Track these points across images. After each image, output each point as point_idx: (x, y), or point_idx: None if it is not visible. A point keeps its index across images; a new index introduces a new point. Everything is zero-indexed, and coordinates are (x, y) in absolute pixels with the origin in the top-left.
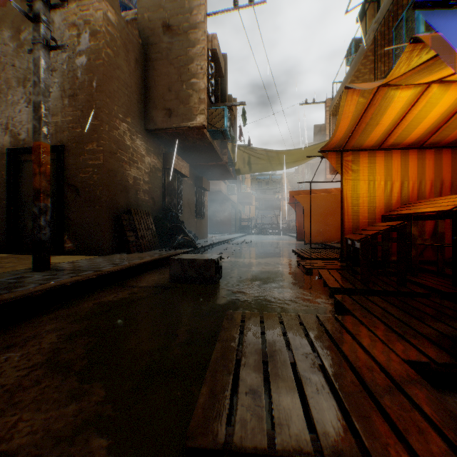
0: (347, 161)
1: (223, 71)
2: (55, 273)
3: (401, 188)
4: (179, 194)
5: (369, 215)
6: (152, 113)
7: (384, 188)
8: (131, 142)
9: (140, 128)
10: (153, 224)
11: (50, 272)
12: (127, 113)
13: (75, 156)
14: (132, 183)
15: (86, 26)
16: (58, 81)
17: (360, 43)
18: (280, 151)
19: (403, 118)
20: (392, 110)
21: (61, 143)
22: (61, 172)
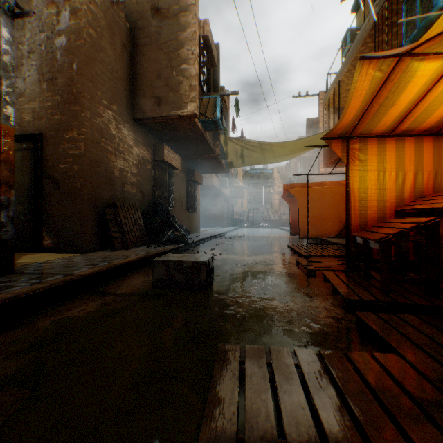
0: (353, 149)
1: (215, 60)
2: (16, 278)
3: (414, 180)
4: (170, 187)
5: (378, 209)
6: (140, 102)
7: (395, 180)
8: (117, 131)
9: (127, 116)
10: (141, 219)
11: (11, 277)
12: (112, 100)
13: (54, 145)
14: (118, 175)
15: (65, 4)
16: (36, 64)
17: (355, 33)
18: (274, 143)
19: (423, 97)
20: (412, 87)
21: (39, 131)
22: (38, 162)
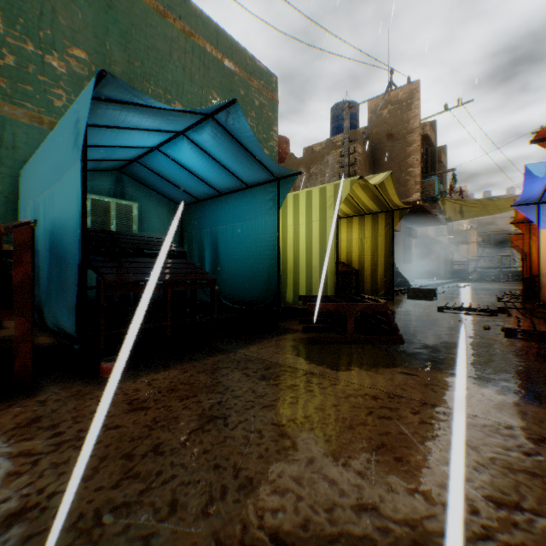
0: (533, 228)
1: (432, 141)
2: None
3: None
4: None
5: None
6: None
7: None
8: None
9: None
10: None
11: None
12: None
13: None
14: None
15: None
16: None
17: None
18: (494, 199)
19: None
20: None
21: None
22: None
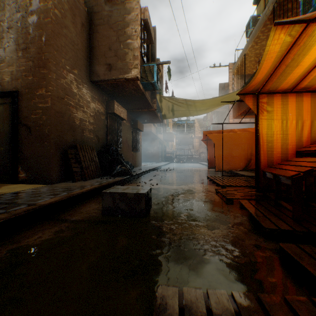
0: (262, 102)
1: (152, 38)
2: None
3: (311, 127)
4: (119, 133)
5: (282, 150)
6: (96, 68)
7: (295, 127)
8: (78, 90)
9: (86, 79)
10: (96, 157)
11: None
12: (74, 66)
13: (27, 100)
14: (78, 123)
15: None
16: (14, 37)
17: (256, 19)
18: (196, 100)
19: None
20: (315, 50)
21: (16, 89)
22: (15, 113)
